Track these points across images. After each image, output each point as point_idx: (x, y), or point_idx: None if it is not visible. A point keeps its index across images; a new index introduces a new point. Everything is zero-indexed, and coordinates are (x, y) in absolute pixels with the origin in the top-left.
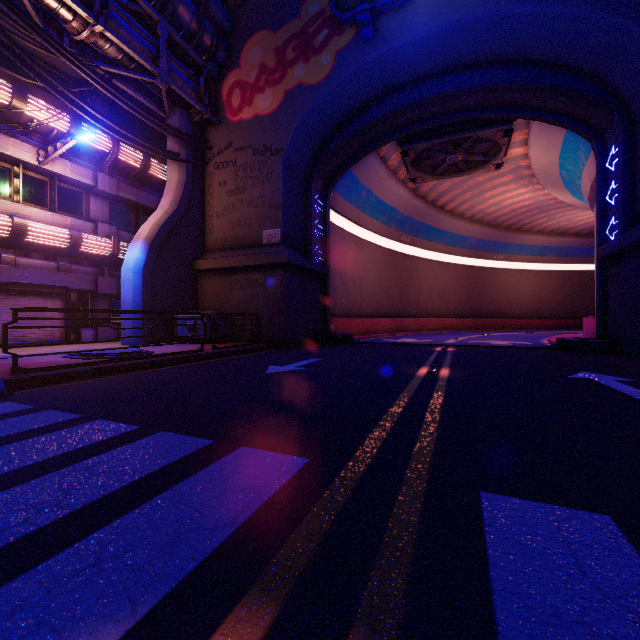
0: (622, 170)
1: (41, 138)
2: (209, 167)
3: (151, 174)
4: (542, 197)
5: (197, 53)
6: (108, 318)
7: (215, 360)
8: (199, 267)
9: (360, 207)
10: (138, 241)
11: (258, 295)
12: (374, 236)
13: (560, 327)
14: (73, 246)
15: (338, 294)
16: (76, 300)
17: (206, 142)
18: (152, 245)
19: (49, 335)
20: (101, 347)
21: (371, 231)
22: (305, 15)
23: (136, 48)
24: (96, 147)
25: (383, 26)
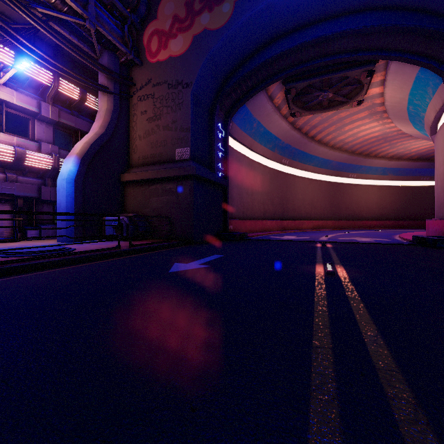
0: None
1: None
2: (133, 100)
3: (88, 106)
4: (388, 129)
5: (122, 5)
6: (18, 219)
7: (128, 257)
8: (124, 179)
9: (252, 136)
10: (71, 156)
11: (171, 201)
12: (262, 159)
13: (397, 227)
14: (18, 160)
15: (235, 202)
16: (22, 205)
17: (131, 80)
18: (83, 160)
19: None
20: (37, 244)
21: (260, 155)
22: None
23: None
24: (39, 81)
25: None
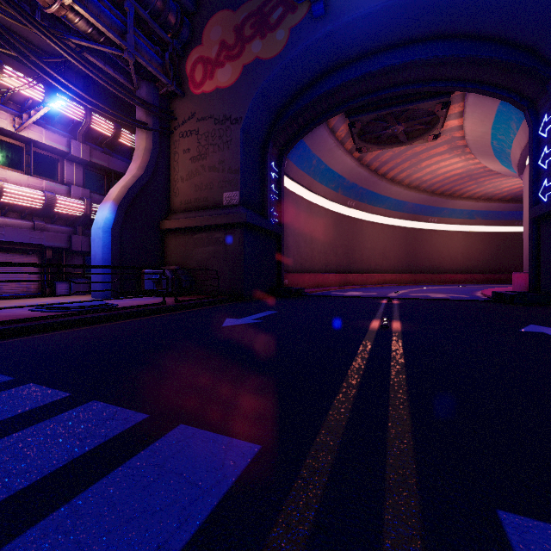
0: None
1: (18, 107)
2: (174, 136)
3: (122, 142)
4: (473, 166)
5: (163, 30)
6: (69, 272)
7: (176, 313)
8: (165, 227)
9: (311, 174)
10: (107, 202)
11: (218, 252)
12: (323, 201)
13: (486, 281)
14: (47, 207)
15: (291, 252)
16: (51, 257)
17: (172, 113)
18: (120, 206)
19: (26, 289)
20: (72, 300)
21: (321, 196)
22: None
23: (104, 22)
24: (70, 116)
25: (333, 3)
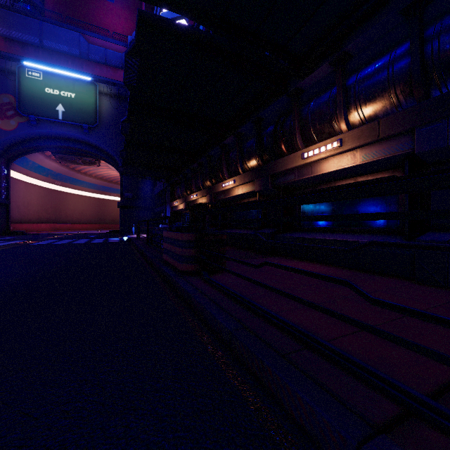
0: (121, 185)
1: None
2: None
3: None
4: None
5: None
6: None
7: None
8: None
9: (28, 168)
10: None
11: None
12: (37, 181)
13: None
14: None
15: (14, 212)
16: None
17: None
18: None
19: None
20: None
21: (35, 179)
22: (1, 100)
23: None
24: None
25: (41, 122)
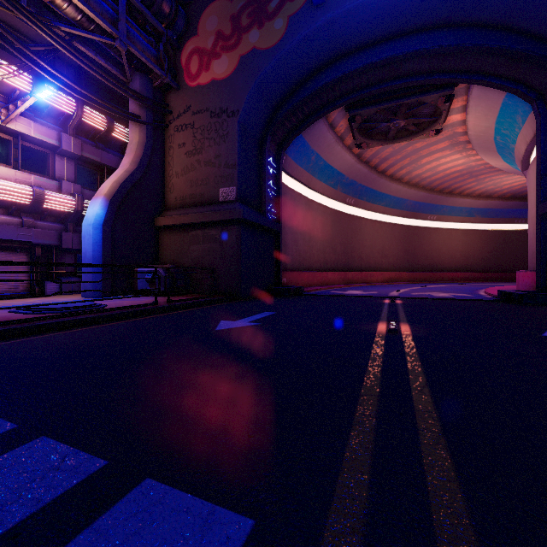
0: None
1: (5, 98)
2: (169, 130)
3: (115, 137)
4: (473, 163)
5: (156, 20)
6: (49, 271)
7: (168, 314)
8: (159, 223)
9: (310, 170)
10: (98, 198)
11: (214, 250)
12: (322, 198)
13: (486, 280)
14: (36, 202)
15: (290, 250)
16: (40, 254)
17: (166, 106)
18: (112, 201)
19: (13, 288)
20: (60, 300)
21: (319, 193)
22: None
23: (94, 9)
24: (60, 109)
25: None
